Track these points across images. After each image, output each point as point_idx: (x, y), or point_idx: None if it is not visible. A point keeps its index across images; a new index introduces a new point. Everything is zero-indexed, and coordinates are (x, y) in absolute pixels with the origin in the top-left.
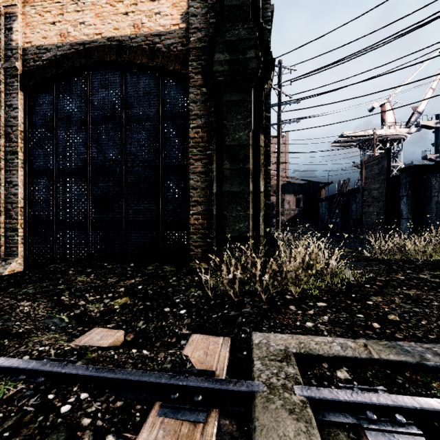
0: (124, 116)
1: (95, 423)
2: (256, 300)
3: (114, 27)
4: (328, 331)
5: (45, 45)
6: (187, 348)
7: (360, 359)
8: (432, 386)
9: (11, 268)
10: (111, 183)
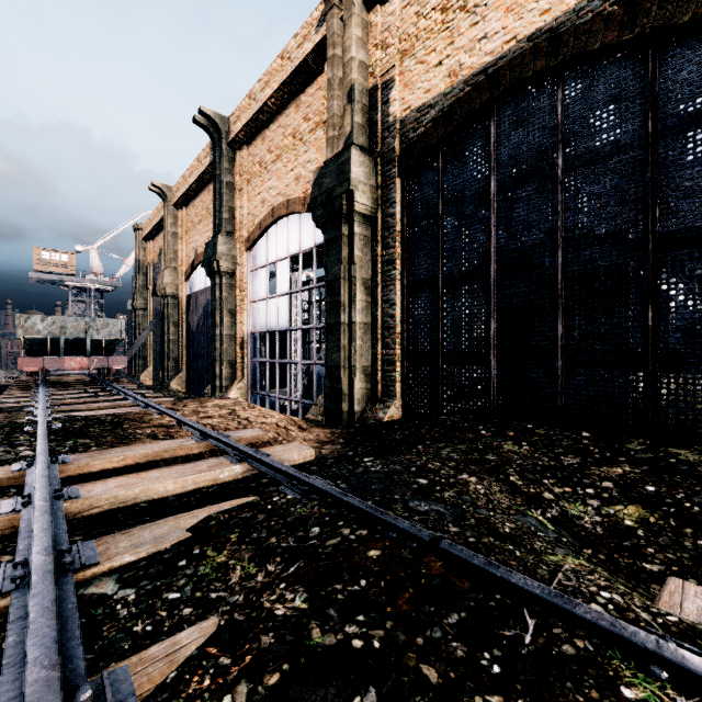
0: (559, 162)
1: None
2: None
3: (540, 12)
4: None
5: (427, 102)
6: None
7: None
8: None
9: (390, 413)
10: (532, 286)
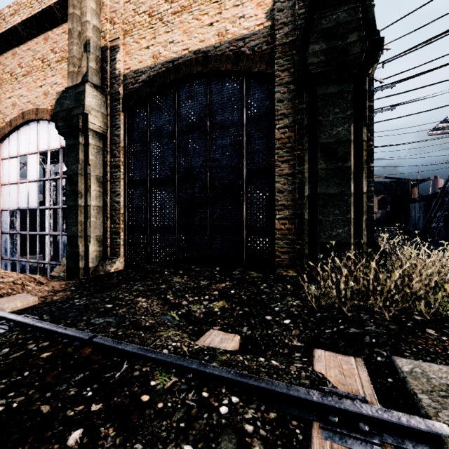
0: (208, 124)
1: (259, 432)
2: (376, 317)
3: (200, 40)
4: None
5: (140, 69)
6: (317, 365)
7: None
8: None
9: (115, 266)
10: (196, 189)
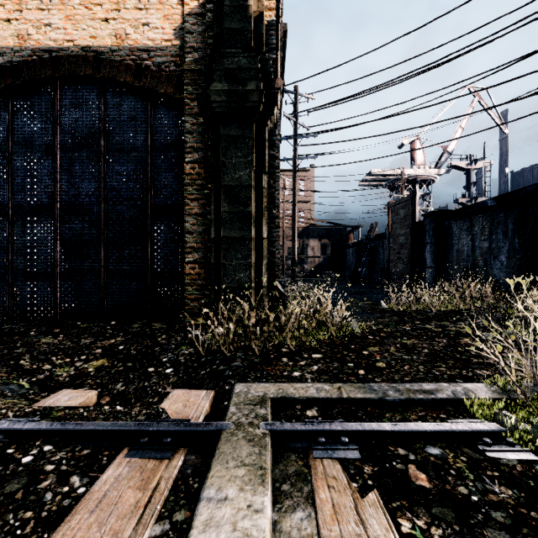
0: (103, 143)
1: (60, 468)
2: (249, 354)
3: (90, 35)
4: (313, 378)
5: None
6: (165, 402)
7: (331, 399)
8: (385, 416)
9: None
10: (86, 224)
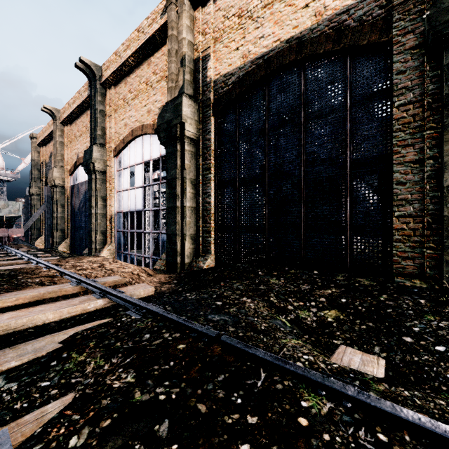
0: (302, 115)
1: None
2: None
3: (293, 27)
4: None
5: (230, 71)
6: None
7: None
8: None
9: (207, 263)
10: (288, 186)
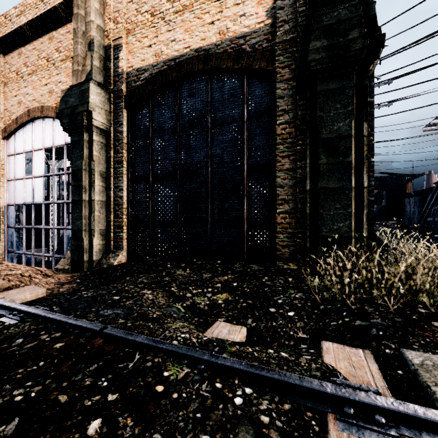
0: (209, 120)
1: (275, 423)
2: (381, 310)
3: (201, 38)
4: None
5: (143, 67)
6: (326, 356)
7: None
8: None
9: (118, 259)
10: (197, 184)
